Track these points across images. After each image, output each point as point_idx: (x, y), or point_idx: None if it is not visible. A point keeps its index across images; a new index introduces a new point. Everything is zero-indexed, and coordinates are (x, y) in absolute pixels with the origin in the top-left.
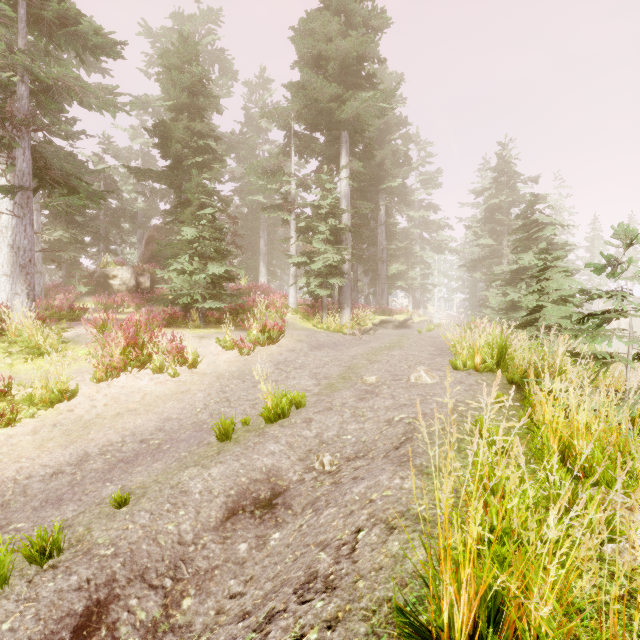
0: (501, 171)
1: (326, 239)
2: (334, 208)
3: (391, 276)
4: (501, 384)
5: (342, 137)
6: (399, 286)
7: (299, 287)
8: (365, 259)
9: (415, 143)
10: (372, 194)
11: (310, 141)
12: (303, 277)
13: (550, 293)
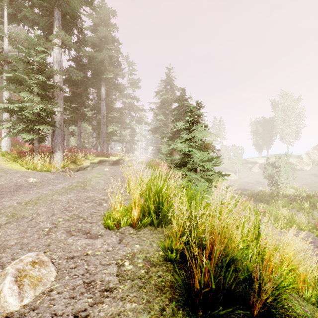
0: (168, 82)
1: (38, 93)
2: (45, 68)
3: (110, 133)
4: (155, 267)
5: (54, 13)
6: (117, 140)
7: (6, 131)
8: (87, 119)
9: (127, 62)
10: (96, 80)
11: (23, 7)
12: (9, 122)
13: (197, 142)
